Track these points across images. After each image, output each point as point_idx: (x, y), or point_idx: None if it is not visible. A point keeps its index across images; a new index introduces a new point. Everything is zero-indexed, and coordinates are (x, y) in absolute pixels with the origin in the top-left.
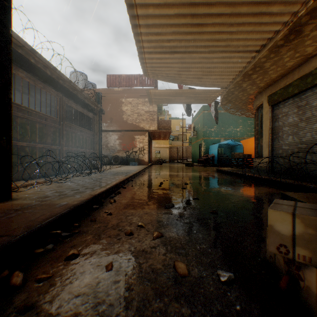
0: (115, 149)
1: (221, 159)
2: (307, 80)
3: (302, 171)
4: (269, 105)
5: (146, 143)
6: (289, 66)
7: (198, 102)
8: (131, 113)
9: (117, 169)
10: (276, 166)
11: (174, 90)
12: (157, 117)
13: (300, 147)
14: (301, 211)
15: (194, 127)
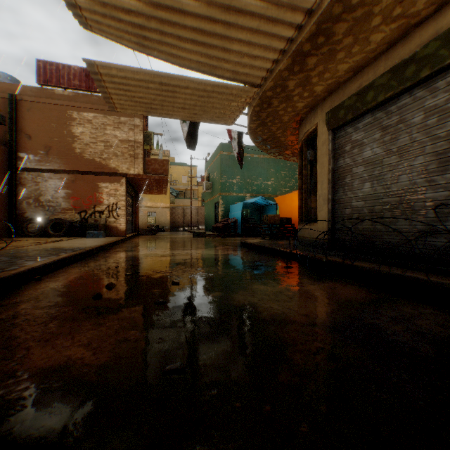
0: (58, 206)
1: (246, 225)
2: (407, 73)
3: (392, 247)
4: (329, 129)
5: (123, 197)
6: (374, 44)
7: (210, 119)
8: (92, 141)
9: (43, 246)
10: (340, 237)
11: (155, 73)
12: (142, 152)
13: (388, 202)
14: None
15: (208, 176)
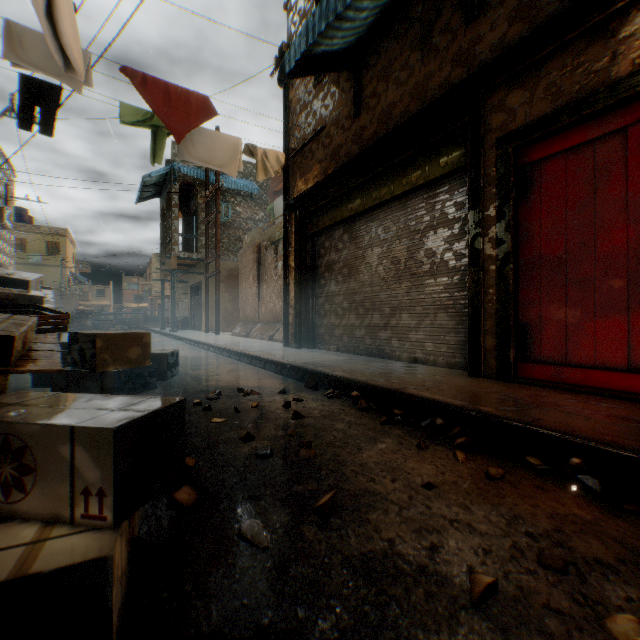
0: None
1: None
2: None
3: None
4: None
5: None
6: None
7: None
8: None
9: None
10: None
11: None
12: None
13: None
14: (135, 400)
15: None
